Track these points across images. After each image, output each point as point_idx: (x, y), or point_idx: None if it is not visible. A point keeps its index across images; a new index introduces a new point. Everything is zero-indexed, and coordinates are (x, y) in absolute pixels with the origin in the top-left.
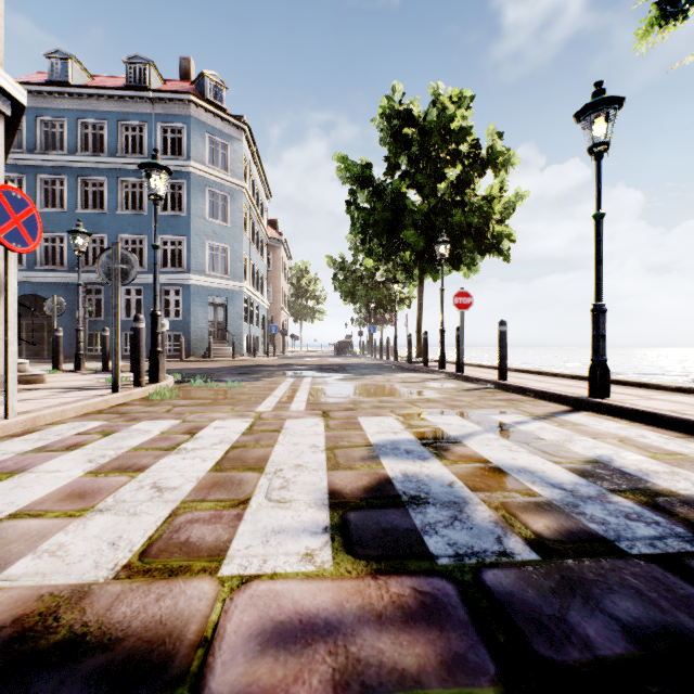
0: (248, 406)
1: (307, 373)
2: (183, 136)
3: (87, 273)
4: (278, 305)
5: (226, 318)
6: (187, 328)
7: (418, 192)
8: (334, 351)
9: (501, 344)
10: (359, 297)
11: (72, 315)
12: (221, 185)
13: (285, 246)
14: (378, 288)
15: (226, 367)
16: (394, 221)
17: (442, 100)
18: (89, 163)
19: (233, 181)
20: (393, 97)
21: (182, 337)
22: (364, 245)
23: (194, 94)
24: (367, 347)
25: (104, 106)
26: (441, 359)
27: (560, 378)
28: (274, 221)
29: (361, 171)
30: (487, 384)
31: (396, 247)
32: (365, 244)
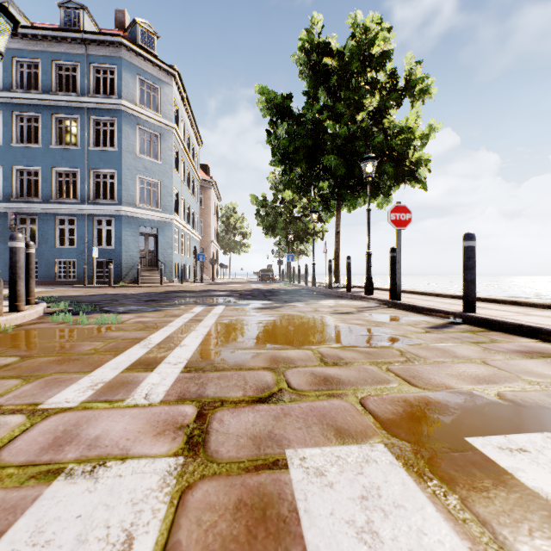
0: (56, 380)
1: (223, 300)
2: (115, 76)
3: (21, 204)
4: (208, 238)
5: (156, 247)
6: (118, 255)
7: (336, 122)
8: (257, 278)
9: (468, 264)
10: (279, 230)
11: (7, 243)
12: (152, 125)
13: (215, 188)
14: (296, 223)
15: (144, 292)
16: (314, 148)
17: (364, 21)
18: (23, 99)
19: (163, 121)
20: (312, 30)
21: (111, 264)
22: (284, 177)
23: (125, 37)
24: (285, 275)
25: (38, 46)
26: (368, 284)
27: (533, 308)
28: (205, 166)
29: (281, 101)
30: (448, 316)
31: (315, 176)
32: (285, 175)
